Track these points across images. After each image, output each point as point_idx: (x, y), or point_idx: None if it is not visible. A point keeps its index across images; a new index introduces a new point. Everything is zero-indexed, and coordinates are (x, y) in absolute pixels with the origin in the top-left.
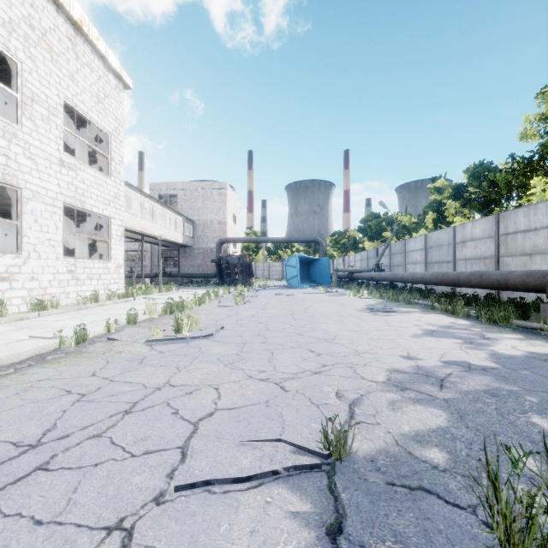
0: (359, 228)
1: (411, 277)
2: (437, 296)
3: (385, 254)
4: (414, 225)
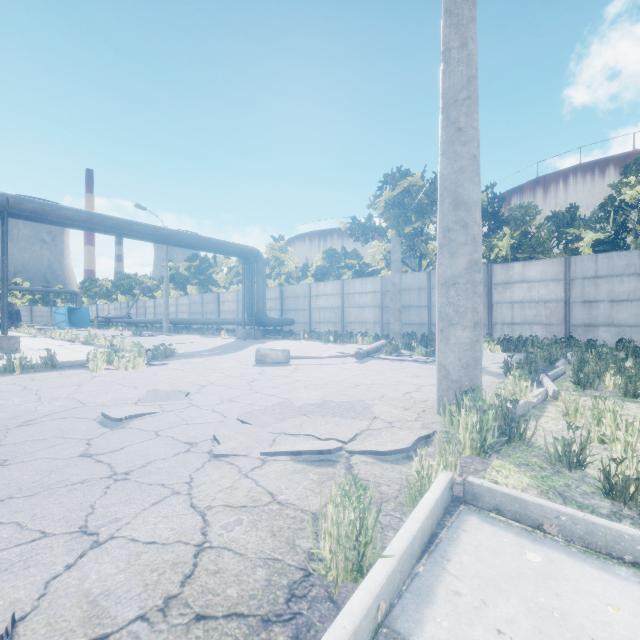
0: (113, 284)
1: (144, 321)
2: (151, 327)
3: (134, 307)
4: (156, 287)
